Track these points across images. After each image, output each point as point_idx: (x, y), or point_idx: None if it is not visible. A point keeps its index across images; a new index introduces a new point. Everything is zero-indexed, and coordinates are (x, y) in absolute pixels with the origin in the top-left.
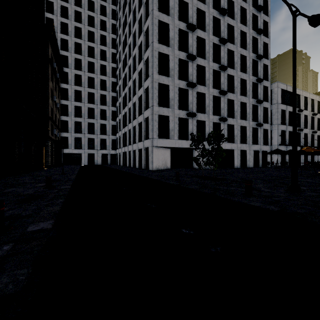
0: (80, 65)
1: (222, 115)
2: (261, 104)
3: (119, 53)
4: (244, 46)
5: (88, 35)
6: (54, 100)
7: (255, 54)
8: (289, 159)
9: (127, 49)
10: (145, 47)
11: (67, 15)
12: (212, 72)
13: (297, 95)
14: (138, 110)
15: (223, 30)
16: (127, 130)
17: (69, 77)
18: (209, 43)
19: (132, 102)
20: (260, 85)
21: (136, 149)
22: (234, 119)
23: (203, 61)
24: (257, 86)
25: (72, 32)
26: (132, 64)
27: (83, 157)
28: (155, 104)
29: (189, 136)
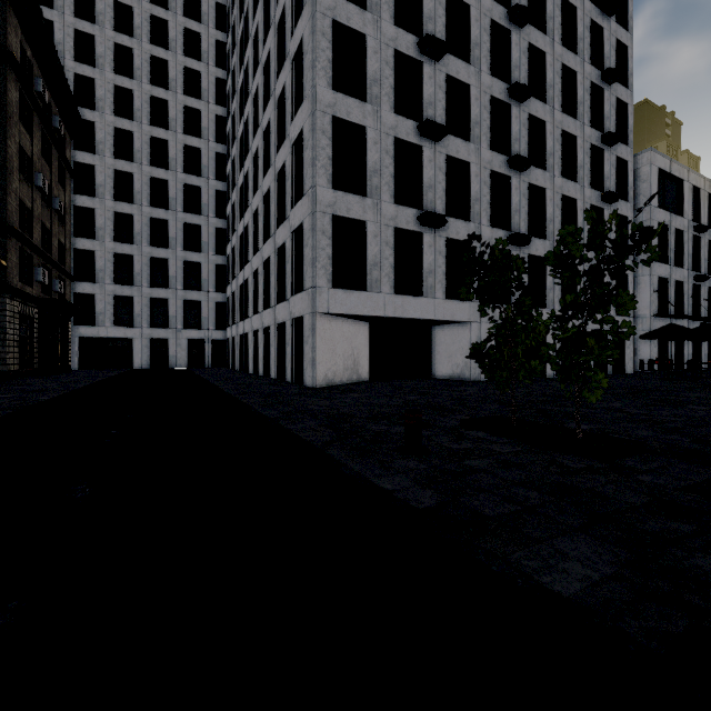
0: (129, 106)
1: (516, 229)
2: (612, 205)
3: (233, 74)
4: (570, 45)
5: (152, 27)
6: (38, 184)
7: (598, 70)
8: (675, 354)
9: (249, 52)
10: (295, 16)
11: None
12: (488, 104)
13: (692, 190)
14: (276, 212)
15: None
16: (249, 274)
17: (99, 134)
18: (481, 20)
19: (260, 192)
20: (608, 154)
21: (271, 324)
22: (546, 243)
23: (465, 68)
24: (602, 157)
25: (106, 15)
26: (262, 85)
27: (138, 349)
28: (322, 182)
29: (426, 286)
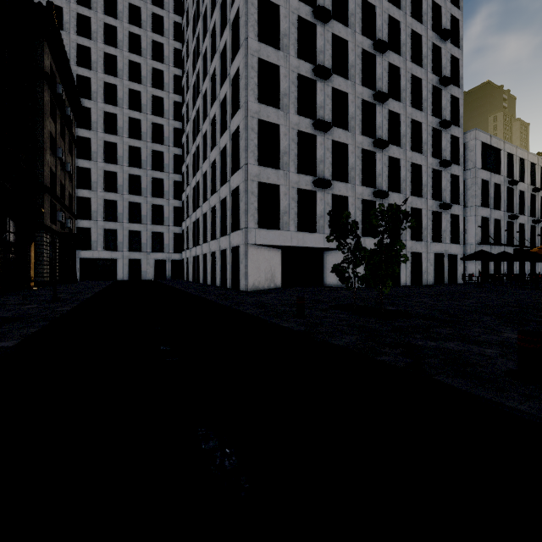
0: (114, 96)
1: (379, 187)
2: (448, 168)
3: (187, 75)
4: (418, 61)
5: (130, 40)
6: (59, 156)
7: (437, 77)
8: (495, 270)
9: (200, 64)
10: (233, 51)
11: (89, 2)
12: (360, 105)
13: (507, 155)
14: (220, 176)
15: (381, 26)
16: (200, 216)
17: (93, 117)
18: (355, 50)
19: (209, 161)
20: (445, 133)
21: (217, 250)
22: (401, 195)
23: (344, 82)
24: (441, 136)
25: (98, 33)
26: (209, 89)
27: (120, 266)
28: (251, 161)
29: (318, 225)
